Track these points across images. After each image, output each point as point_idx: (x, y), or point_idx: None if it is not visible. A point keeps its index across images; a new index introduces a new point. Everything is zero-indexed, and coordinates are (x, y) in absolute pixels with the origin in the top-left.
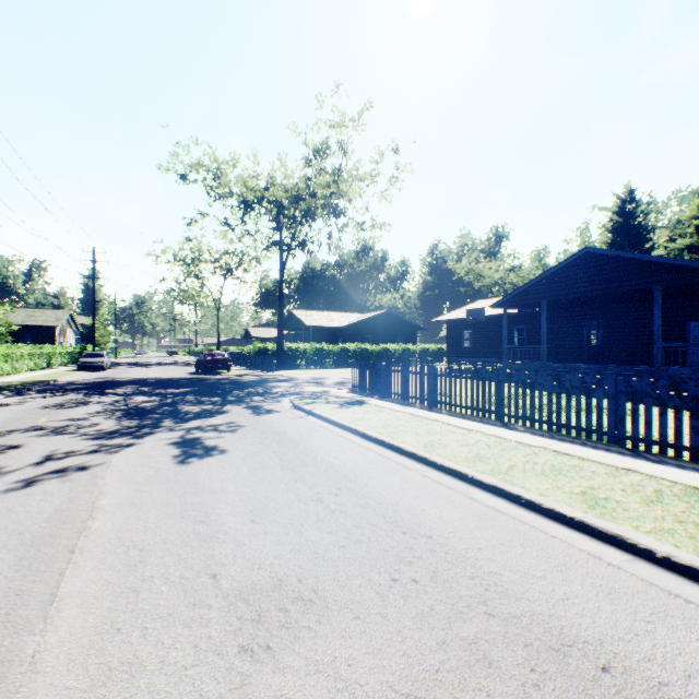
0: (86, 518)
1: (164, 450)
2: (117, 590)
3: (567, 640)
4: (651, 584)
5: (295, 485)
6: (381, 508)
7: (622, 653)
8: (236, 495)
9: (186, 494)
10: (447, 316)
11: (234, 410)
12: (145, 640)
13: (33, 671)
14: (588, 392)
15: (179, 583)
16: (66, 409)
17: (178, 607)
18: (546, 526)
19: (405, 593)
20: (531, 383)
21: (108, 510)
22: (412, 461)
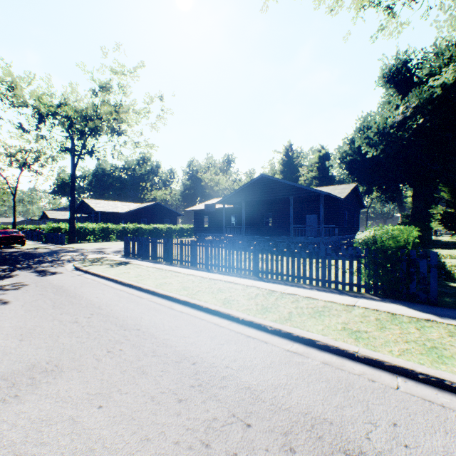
0: None
1: None
2: None
3: (184, 357)
4: (232, 331)
5: (60, 316)
6: (116, 320)
7: (204, 357)
8: (11, 327)
9: None
10: (194, 207)
11: (21, 274)
12: None
13: None
14: (245, 250)
15: None
16: None
17: None
18: (202, 316)
19: (113, 356)
20: (221, 247)
21: None
22: (147, 294)
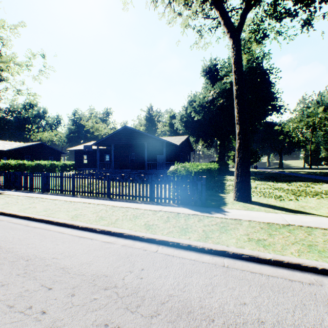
0: None
1: None
2: None
3: (21, 257)
4: (71, 235)
5: None
6: None
7: (38, 255)
8: None
9: None
10: (75, 147)
11: None
12: None
13: None
14: (102, 180)
15: None
16: None
17: None
18: (52, 228)
19: None
20: (85, 178)
21: None
22: (8, 217)
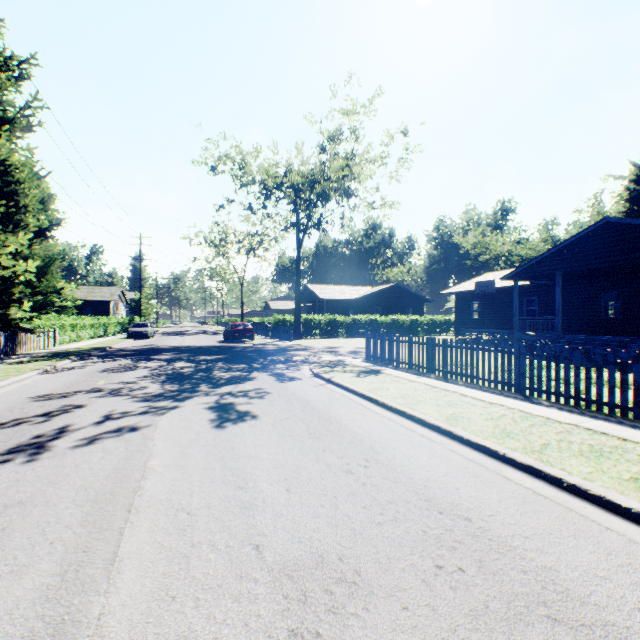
0: (140, 477)
1: (202, 414)
2: (169, 554)
3: None
4: None
5: (324, 454)
6: (412, 483)
7: None
8: (270, 462)
9: (224, 458)
10: (455, 288)
11: (260, 376)
12: (198, 612)
13: (99, 635)
14: (623, 368)
15: (225, 552)
16: (119, 372)
17: (226, 579)
18: (597, 516)
19: (453, 584)
20: (556, 357)
21: (158, 471)
22: (435, 434)
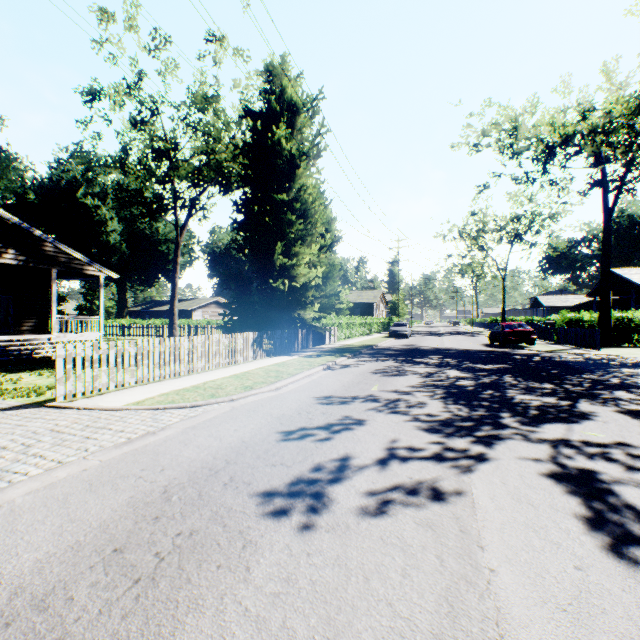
0: None
1: (545, 491)
2: None
3: None
4: None
5: None
6: None
7: None
8: None
9: None
10: None
11: (600, 413)
12: None
13: None
14: None
15: None
16: (389, 376)
17: None
18: None
19: None
20: None
21: None
22: None
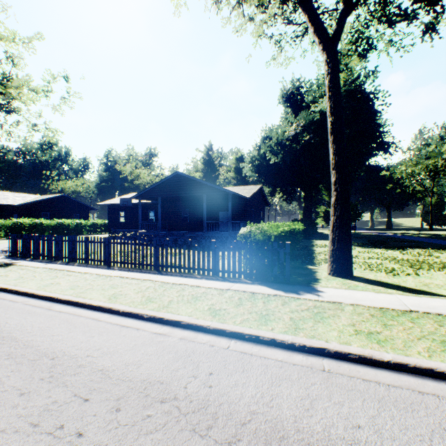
0: None
1: None
2: None
3: (44, 355)
4: (109, 323)
5: None
6: None
7: (67, 351)
8: None
9: None
10: (109, 201)
11: None
12: None
13: None
14: (147, 246)
15: None
16: None
17: None
18: (83, 313)
19: None
20: (124, 243)
21: None
22: (24, 297)
